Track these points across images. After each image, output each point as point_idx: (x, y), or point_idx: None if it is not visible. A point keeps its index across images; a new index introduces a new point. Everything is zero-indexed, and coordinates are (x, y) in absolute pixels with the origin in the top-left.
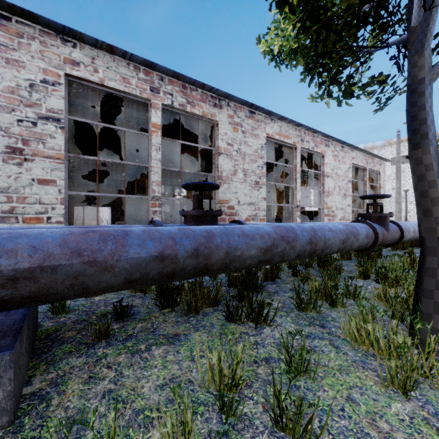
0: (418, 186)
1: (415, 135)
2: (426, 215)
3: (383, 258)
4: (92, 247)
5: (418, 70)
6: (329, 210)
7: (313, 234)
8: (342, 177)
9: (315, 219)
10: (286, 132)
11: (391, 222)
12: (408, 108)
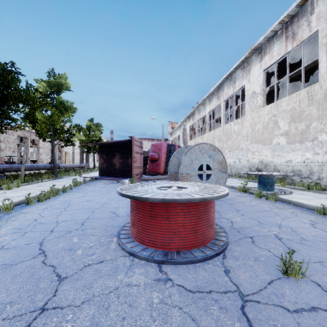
0: (53, 159)
1: (52, 153)
2: (53, 163)
3: None
4: (11, 166)
5: (53, 145)
6: (41, 160)
7: (37, 166)
8: (47, 148)
9: (35, 163)
10: (24, 133)
11: (57, 164)
12: (52, 149)
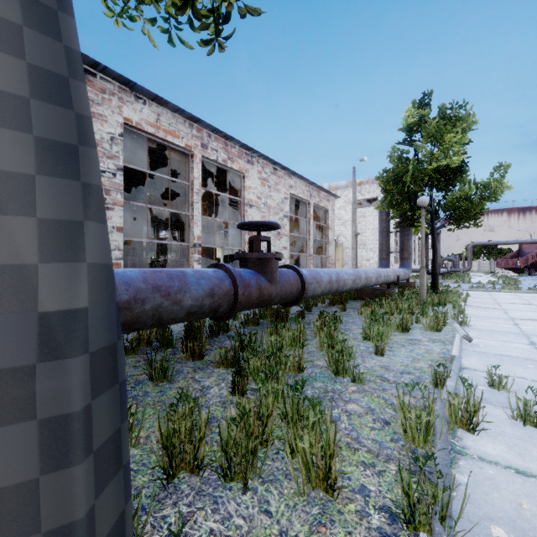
0: None
1: None
2: None
3: (307, 318)
4: None
5: None
6: None
7: None
8: (275, 209)
9: None
10: (171, 125)
11: (291, 268)
12: None
